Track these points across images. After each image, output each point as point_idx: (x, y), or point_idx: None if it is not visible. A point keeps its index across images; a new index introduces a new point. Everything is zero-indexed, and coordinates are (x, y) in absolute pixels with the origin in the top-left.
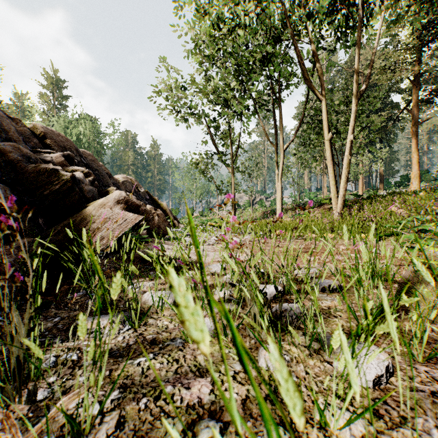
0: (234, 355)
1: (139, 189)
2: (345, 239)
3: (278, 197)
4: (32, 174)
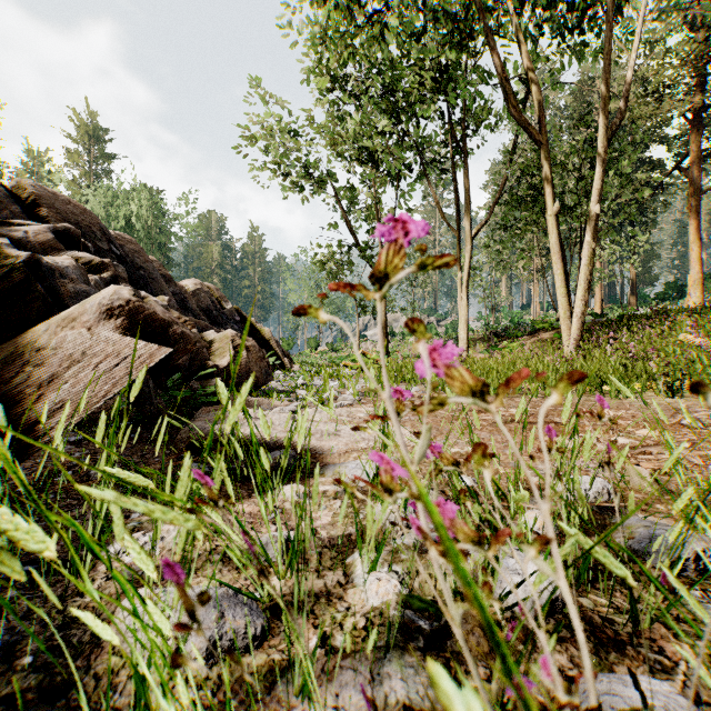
0: None
1: (224, 305)
2: None
3: (461, 318)
4: None
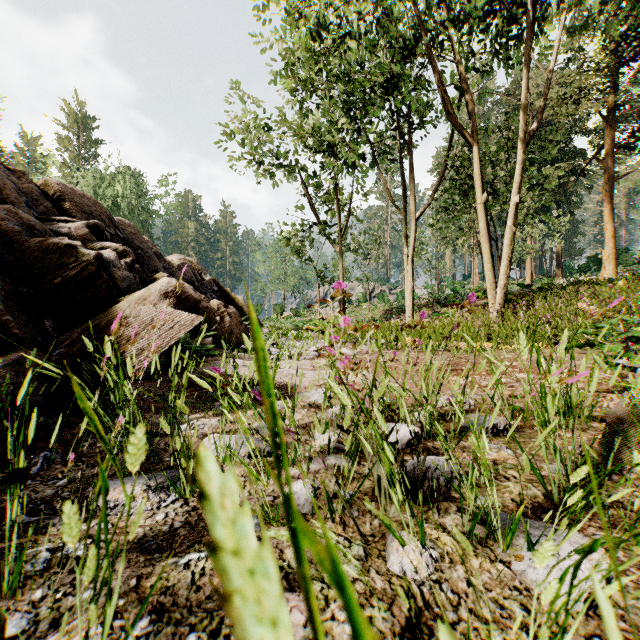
0: (346, 548)
1: (204, 277)
2: (523, 355)
3: (407, 288)
4: (36, 253)
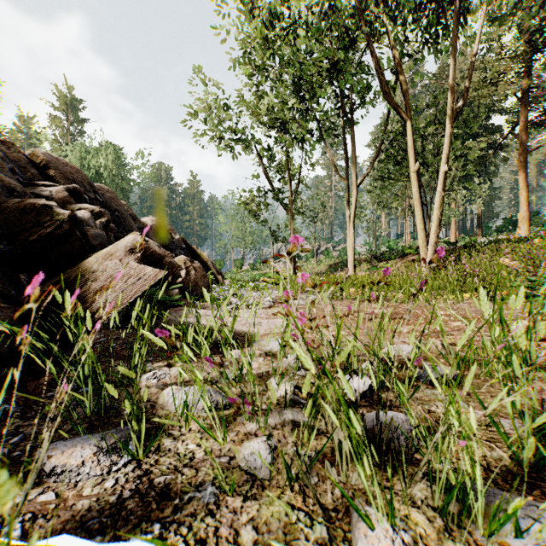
0: (307, 527)
1: (173, 236)
2: (484, 311)
3: (349, 245)
4: (14, 213)
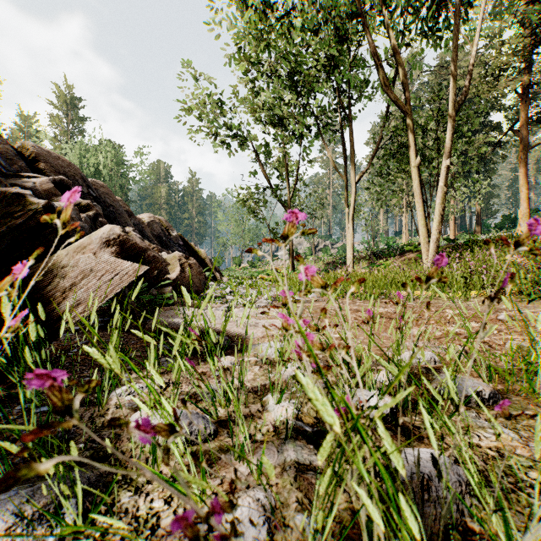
0: None
1: (171, 233)
2: None
3: (348, 242)
4: None
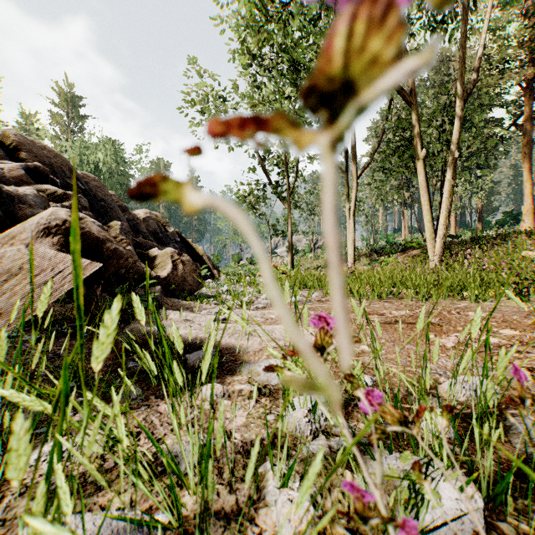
0: None
1: (168, 229)
2: None
3: (349, 239)
4: None
